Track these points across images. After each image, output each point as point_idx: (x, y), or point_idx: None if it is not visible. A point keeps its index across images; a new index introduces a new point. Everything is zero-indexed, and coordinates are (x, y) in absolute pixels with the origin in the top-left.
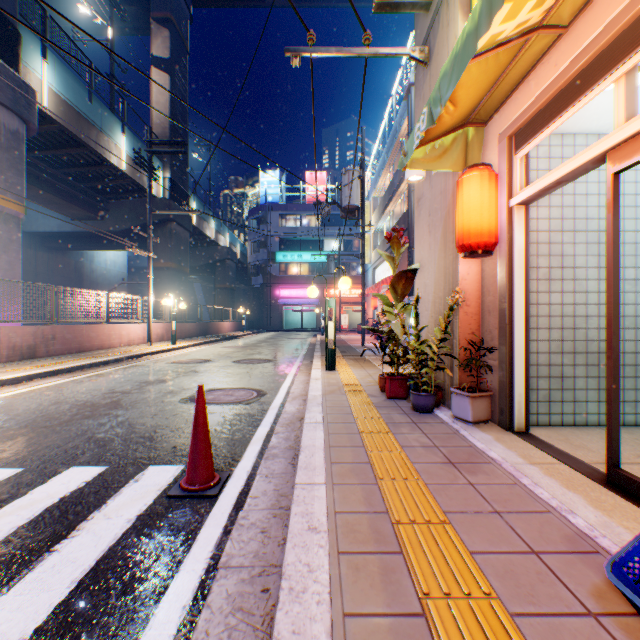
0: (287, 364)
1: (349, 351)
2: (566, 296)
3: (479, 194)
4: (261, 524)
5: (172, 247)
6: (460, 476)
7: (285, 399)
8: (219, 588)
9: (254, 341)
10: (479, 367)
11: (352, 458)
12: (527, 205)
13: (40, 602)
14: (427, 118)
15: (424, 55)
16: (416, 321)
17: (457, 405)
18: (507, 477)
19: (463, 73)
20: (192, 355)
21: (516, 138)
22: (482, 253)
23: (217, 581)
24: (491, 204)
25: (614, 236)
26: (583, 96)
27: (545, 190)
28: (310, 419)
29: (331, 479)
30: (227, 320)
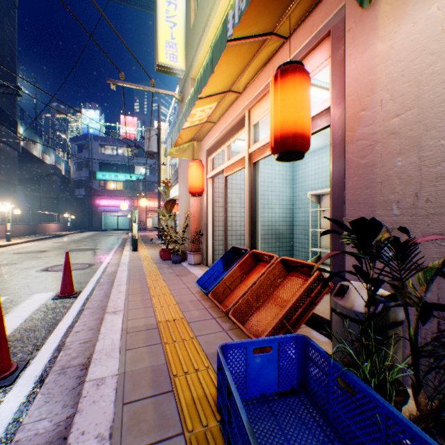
0: (107, 250)
1: (150, 241)
2: (229, 213)
3: (196, 172)
4: (100, 299)
5: (2, 163)
6: (178, 278)
7: (107, 266)
8: (86, 311)
9: (80, 238)
10: (199, 242)
11: (139, 278)
12: (213, 178)
13: (14, 323)
14: (171, 144)
15: (181, 97)
16: (174, 223)
17: (189, 258)
18: (194, 276)
19: (183, 132)
20: (29, 248)
21: (209, 152)
22: (197, 196)
23: (85, 311)
24: (200, 176)
25: (226, 196)
26: (220, 148)
27: (215, 175)
28: (121, 269)
29: (129, 283)
30: (54, 222)
